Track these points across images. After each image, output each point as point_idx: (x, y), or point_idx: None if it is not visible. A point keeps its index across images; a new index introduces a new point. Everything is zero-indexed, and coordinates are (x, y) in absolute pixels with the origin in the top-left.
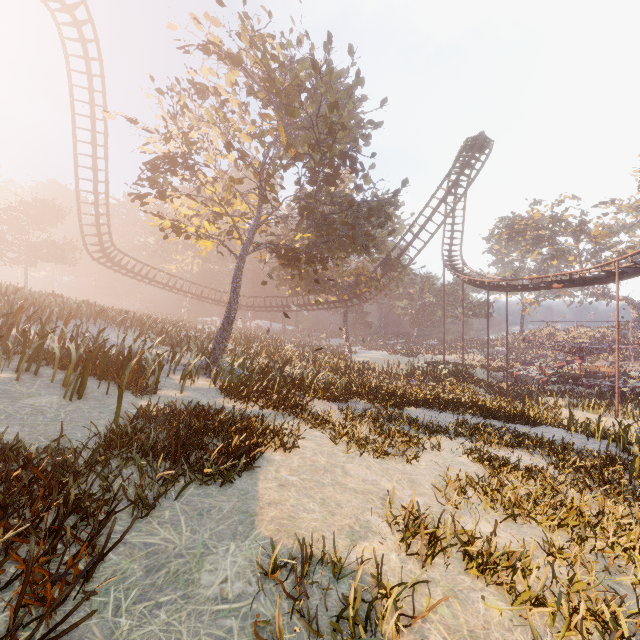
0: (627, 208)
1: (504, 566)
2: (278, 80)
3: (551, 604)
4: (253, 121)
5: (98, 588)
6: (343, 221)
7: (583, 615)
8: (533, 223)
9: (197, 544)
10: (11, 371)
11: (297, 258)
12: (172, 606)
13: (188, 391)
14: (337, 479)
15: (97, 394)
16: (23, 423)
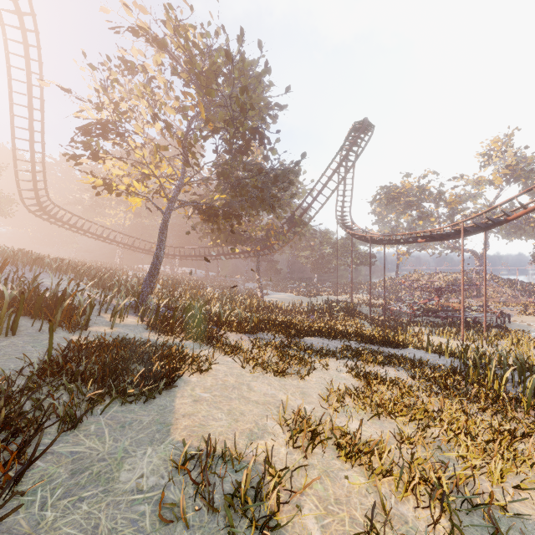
0: (472, 182)
1: (366, 451)
2: (198, 64)
3: (396, 475)
4: (177, 97)
5: (26, 490)
6: (254, 185)
7: (417, 480)
8: (405, 191)
9: (118, 450)
10: None
11: (216, 214)
12: (93, 499)
13: (117, 327)
14: (243, 394)
15: (31, 331)
16: None
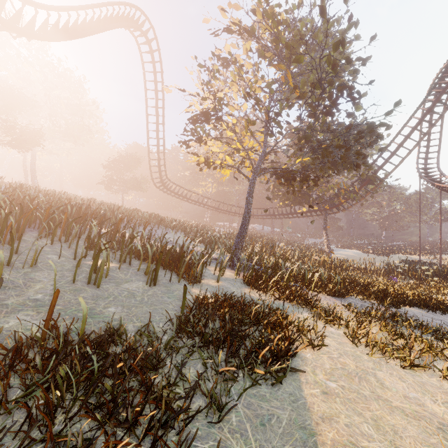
0: None
1: None
2: (283, 38)
3: None
4: (262, 76)
5: None
6: (338, 144)
7: None
8: None
9: None
10: (116, 262)
11: (293, 178)
12: None
13: (221, 281)
14: (376, 391)
15: (165, 281)
16: (123, 304)
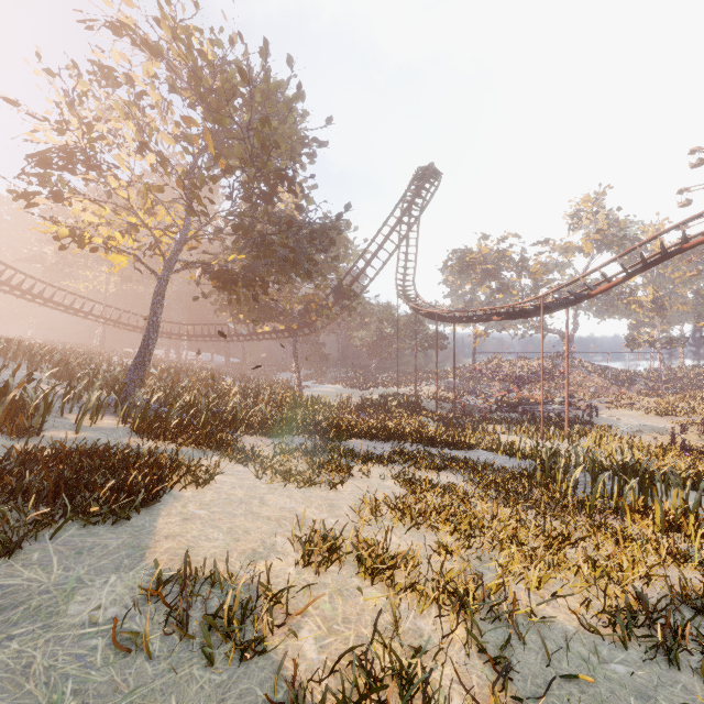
0: (559, 248)
1: (391, 565)
2: (206, 80)
3: (419, 587)
4: (177, 122)
5: None
6: (282, 243)
7: (440, 590)
8: (482, 257)
9: (70, 580)
10: None
11: (234, 281)
12: (28, 636)
13: (87, 431)
14: (252, 509)
15: None
16: None
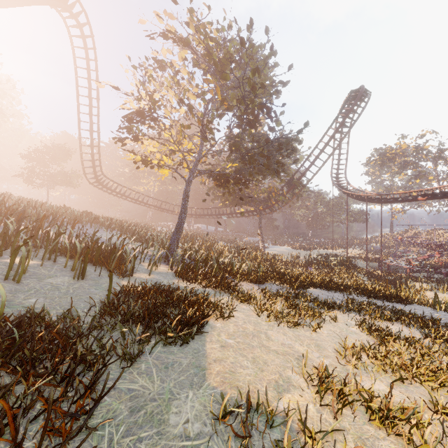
0: None
1: (401, 420)
2: (215, 54)
3: None
4: (197, 85)
5: (97, 423)
6: (261, 153)
7: None
8: (401, 152)
9: (165, 391)
10: (38, 259)
11: (227, 180)
12: (150, 441)
13: (153, 274)
14: (262, 342)
15: (93, 276)
16: (46, 296)
